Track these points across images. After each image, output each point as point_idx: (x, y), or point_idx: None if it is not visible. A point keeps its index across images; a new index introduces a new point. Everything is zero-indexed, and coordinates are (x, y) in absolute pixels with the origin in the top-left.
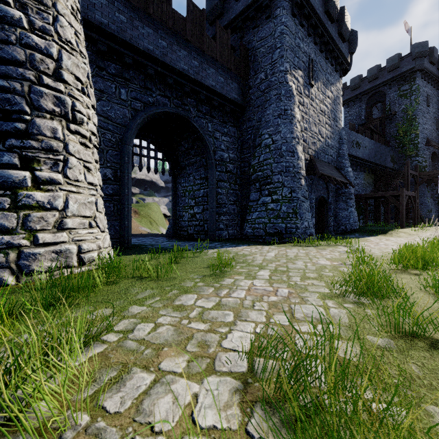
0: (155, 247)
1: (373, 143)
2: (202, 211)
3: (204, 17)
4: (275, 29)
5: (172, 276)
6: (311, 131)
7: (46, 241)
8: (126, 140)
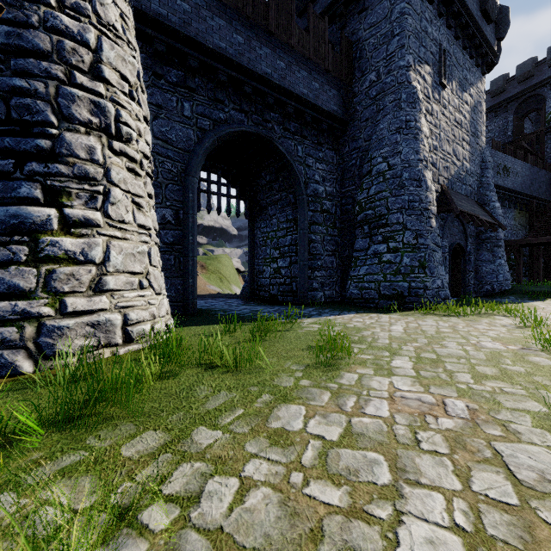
0: (228, 314)
1: (528, 168)
2: (288, 265)
3: (292, 0)
4: (392, 9)
5: (257, 364)
6: (442, 151)
7: (78, 309)
8: (191, 171)
